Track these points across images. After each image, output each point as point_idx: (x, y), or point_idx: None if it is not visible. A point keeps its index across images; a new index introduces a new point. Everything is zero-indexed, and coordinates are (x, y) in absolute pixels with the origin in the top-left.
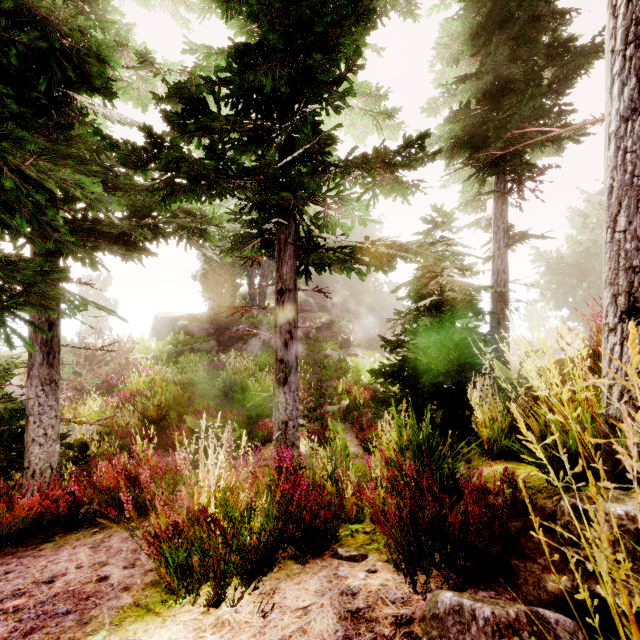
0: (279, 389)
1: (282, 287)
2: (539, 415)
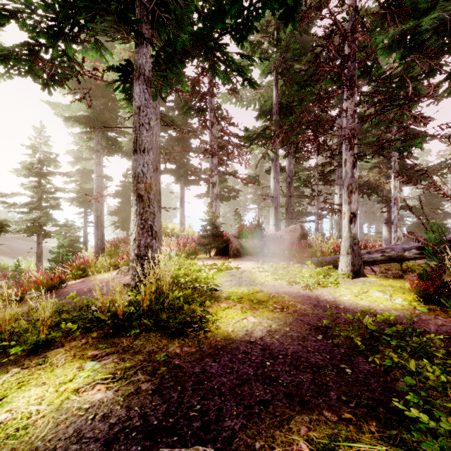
0: (39, 263)
1: (39, 242)
2: (88, 258)
